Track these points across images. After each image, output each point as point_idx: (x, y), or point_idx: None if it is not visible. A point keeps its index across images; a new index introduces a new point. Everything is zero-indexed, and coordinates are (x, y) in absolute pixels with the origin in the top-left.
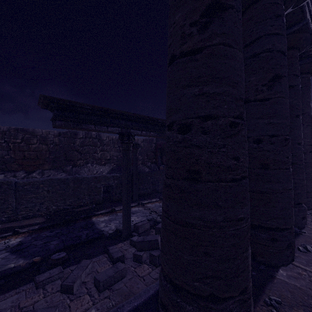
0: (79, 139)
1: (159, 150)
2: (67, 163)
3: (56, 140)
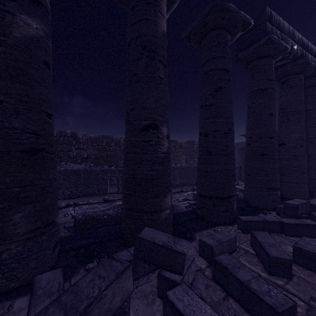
0: (195, 145)
1: (238, 151)
2: (190, 159)
3: (185, 146)
